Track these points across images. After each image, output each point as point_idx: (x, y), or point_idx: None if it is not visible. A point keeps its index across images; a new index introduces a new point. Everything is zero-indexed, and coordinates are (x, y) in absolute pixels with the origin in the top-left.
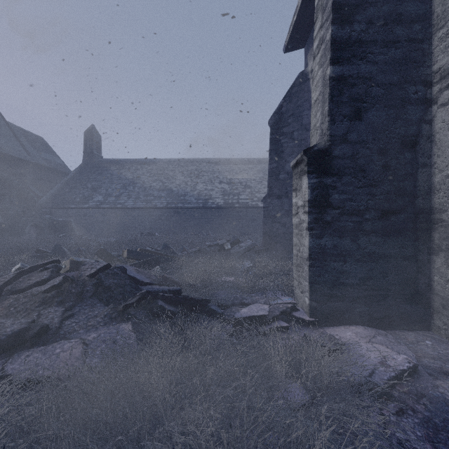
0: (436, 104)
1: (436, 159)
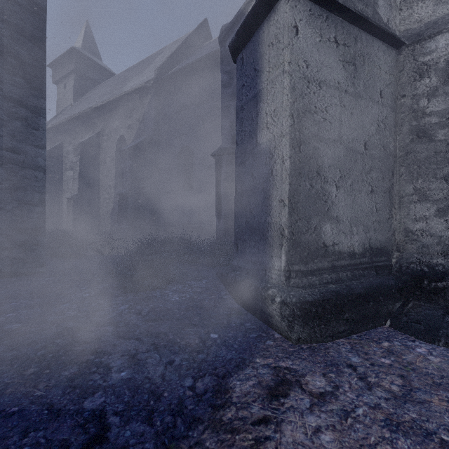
0: (63, 195)
1: (63, 205)
